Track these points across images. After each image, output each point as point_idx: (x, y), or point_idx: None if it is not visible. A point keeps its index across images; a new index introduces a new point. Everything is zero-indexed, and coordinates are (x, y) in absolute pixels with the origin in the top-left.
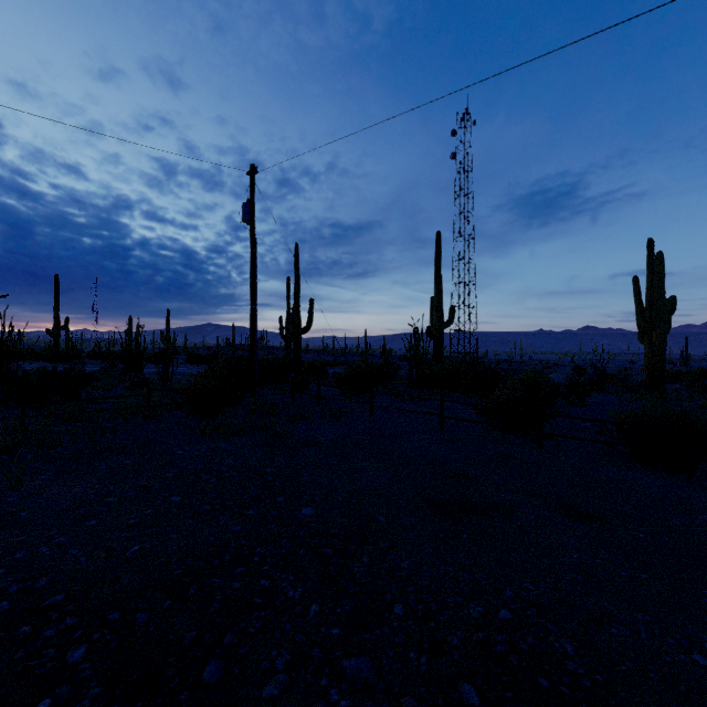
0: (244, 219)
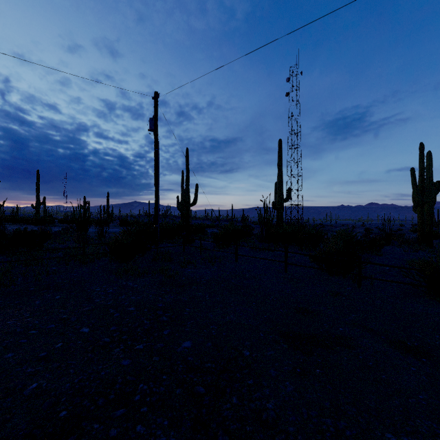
0: (151, 128)
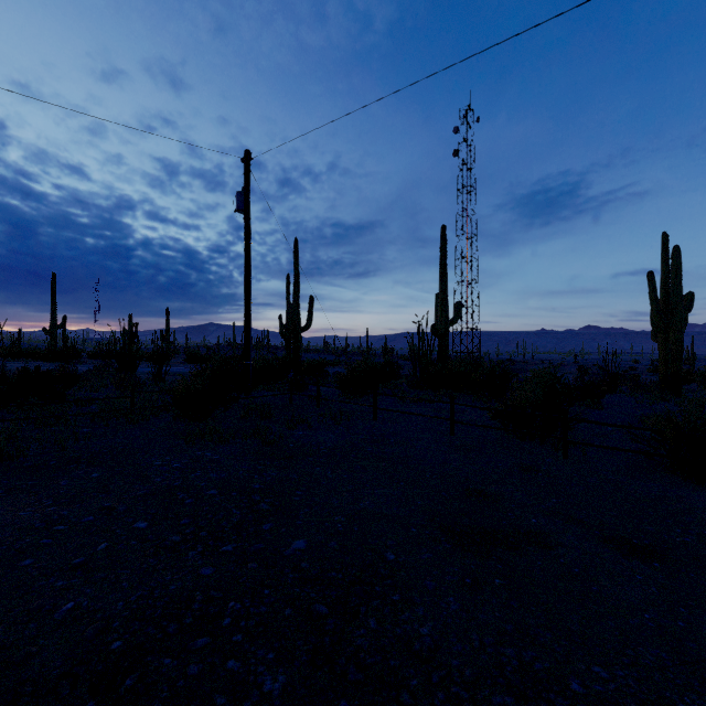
0: (238, 208)
